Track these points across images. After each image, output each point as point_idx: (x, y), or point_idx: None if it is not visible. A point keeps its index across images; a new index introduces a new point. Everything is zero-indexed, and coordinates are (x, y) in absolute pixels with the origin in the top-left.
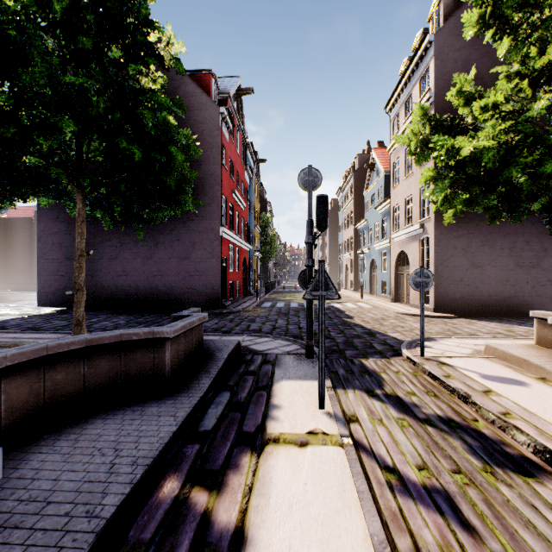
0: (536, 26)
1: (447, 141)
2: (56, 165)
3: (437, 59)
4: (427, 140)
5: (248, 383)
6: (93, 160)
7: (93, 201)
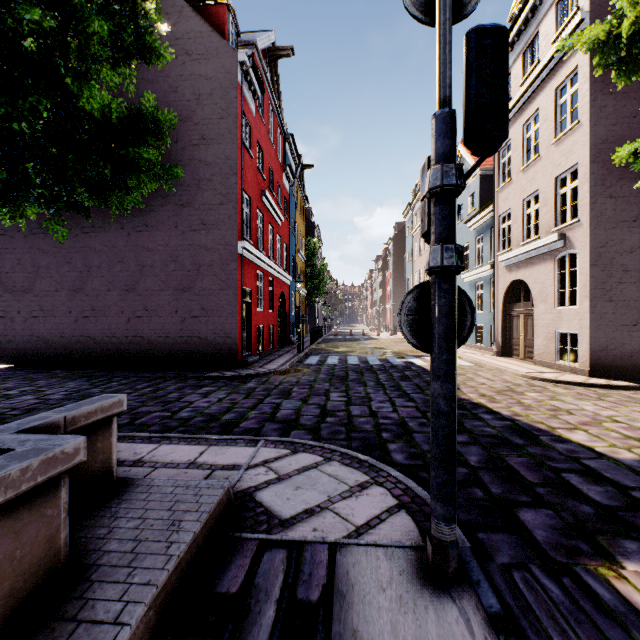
0: None
1: None
2: None
3: None
4: None
5: None
6: None
7: None
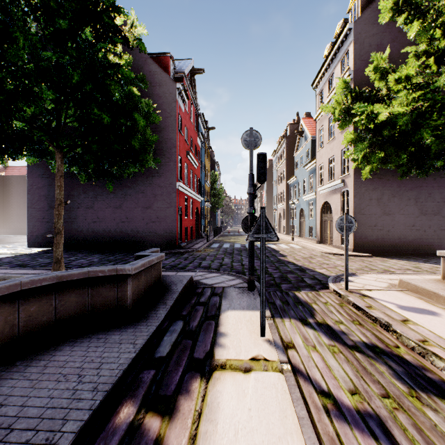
0: (441, 12)
1: (367, 107)
2: (38, 128)
3: (355, 44)
4: (348, 108)
5: (199, 313)
6: (73, 127)
7: (70, 159)
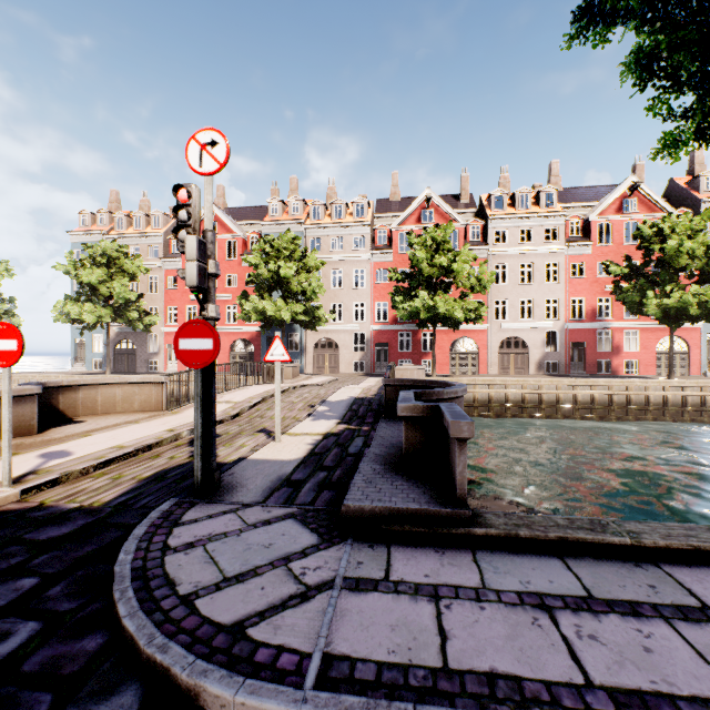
0: None
1: None
2: None
3: None
4: None
5: (330, 458)
6: None
7: None
